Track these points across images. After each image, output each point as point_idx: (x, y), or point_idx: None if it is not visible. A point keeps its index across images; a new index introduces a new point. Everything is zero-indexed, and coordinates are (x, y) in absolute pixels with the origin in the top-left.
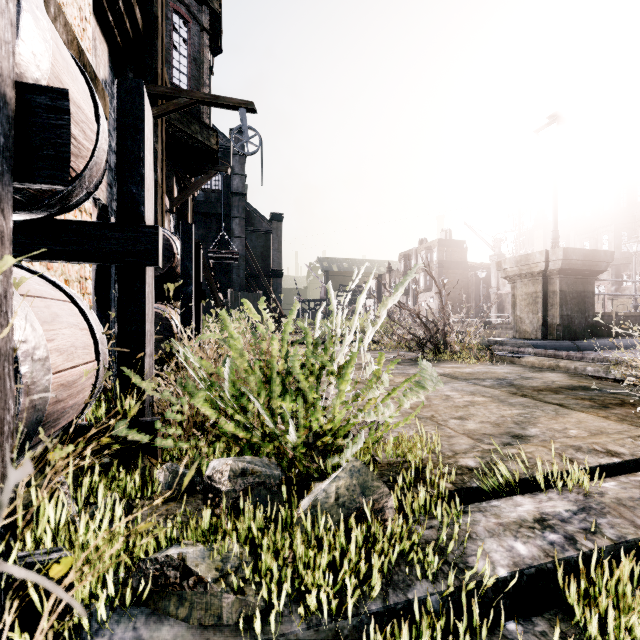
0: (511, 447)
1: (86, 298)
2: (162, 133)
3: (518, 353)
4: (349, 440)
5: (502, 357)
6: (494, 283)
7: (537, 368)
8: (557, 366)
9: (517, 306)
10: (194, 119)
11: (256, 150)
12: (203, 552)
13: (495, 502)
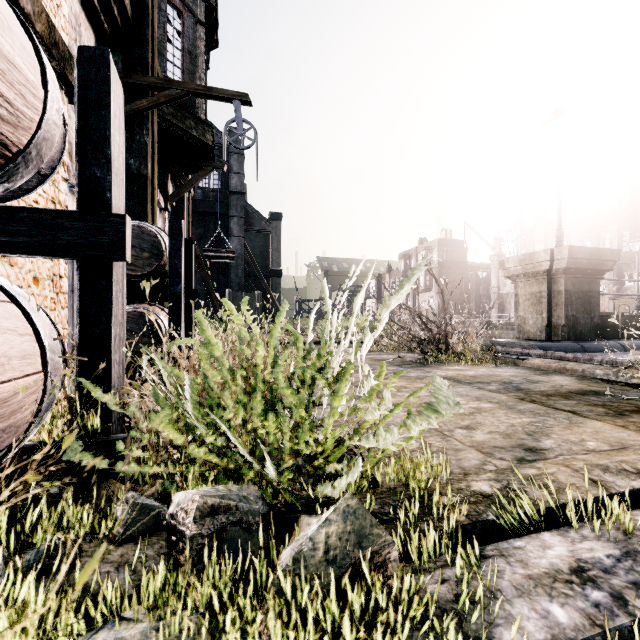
0: (528, 466)
1: (61, 298)
2: (153, 126)
3: (522, 355)
4: (344, 466)
5: (506, 359)
6: (494, 283)
7: (543, 371)
8: (564, 369)
9: (520, 306)
10: (189, 114)
11: (251, 144)
12: (146, 634)
13: (518, 542)
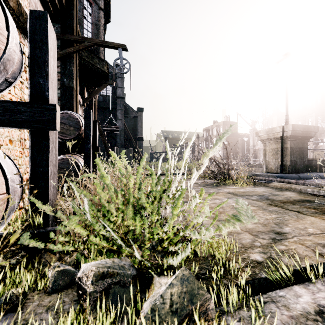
0: (280, 244)
1: (25, 151)
2: (76, 62)
3: (268, 180)
4: (179, 247)
5: (259, 183)
6: (252, 143)
7: (279, 189)
8: (290, 188)
9: (266, 155)
10: (95, 56)
11: (127, 71)
12: None
13: (281, 292)
